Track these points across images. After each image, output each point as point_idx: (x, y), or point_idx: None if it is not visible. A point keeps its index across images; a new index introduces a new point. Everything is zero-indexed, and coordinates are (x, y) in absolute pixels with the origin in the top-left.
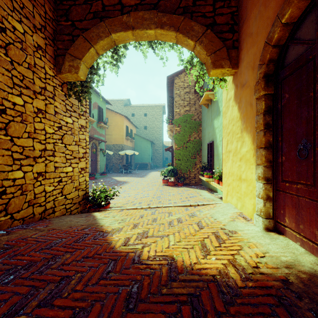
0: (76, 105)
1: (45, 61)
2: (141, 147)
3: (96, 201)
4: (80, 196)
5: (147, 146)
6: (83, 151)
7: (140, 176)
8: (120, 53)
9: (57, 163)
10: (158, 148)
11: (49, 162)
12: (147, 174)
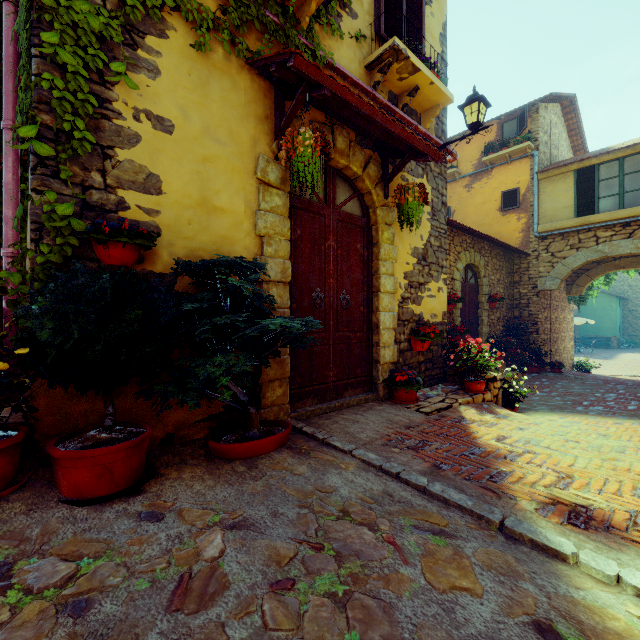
0: (570, 306)
1: (564, 292)
2: (596, 309)
3: (584, 368)
4: (571, 363)
5: (609, 307)
6: (572, 334)
7: (600, 357)
8: (611, 277)
9: (566, 342)
10: (636, 308)
11: (565, 342)
12: (613, 355)
